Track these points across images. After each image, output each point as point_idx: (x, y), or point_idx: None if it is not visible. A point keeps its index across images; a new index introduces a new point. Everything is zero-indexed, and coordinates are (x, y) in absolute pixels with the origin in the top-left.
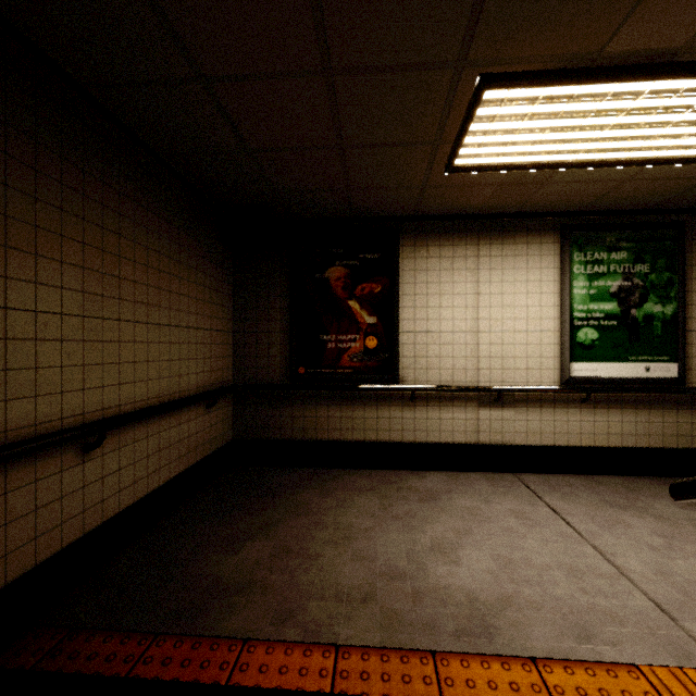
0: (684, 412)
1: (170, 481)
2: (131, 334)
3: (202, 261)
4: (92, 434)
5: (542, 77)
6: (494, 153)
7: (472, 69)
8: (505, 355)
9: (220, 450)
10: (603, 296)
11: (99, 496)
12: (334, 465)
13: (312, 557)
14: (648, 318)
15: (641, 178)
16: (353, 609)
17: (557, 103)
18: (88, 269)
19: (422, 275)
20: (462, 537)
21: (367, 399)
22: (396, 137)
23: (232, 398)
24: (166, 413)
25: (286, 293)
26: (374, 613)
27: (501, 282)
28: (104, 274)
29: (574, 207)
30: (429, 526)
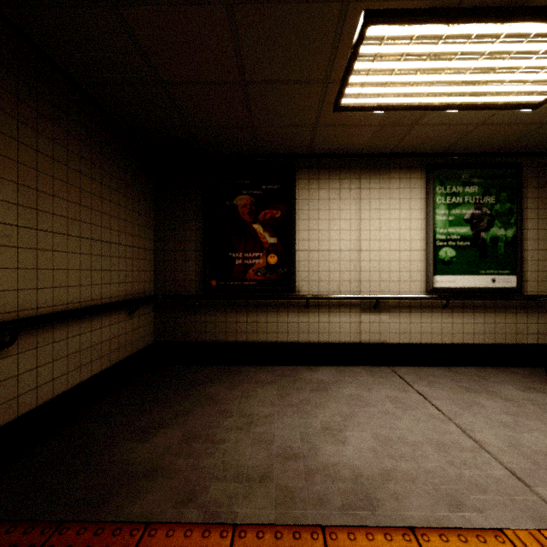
0: (521, 315)
1: (91, 378)
2: (49, 243)
3: (124, 186)
4: (3, 333)
5: (417, 15)
6: (374, 93)
7: (357, 3)
8: (381, 269)
9: (142, 351)
10: (459, 222)
11: (14, 392)
12: (241, 363)
13: (217, 442)
14: (494, 239)
15: (490, 123)
16: (252, 488)
17: (429, 44)
18: (1, 177)
19: (314, 203)
20: (348, 420)
21: (268, 307)
22: (291, 74)
23: (153, 307)
24: (88, 317)
25: (200, 217)
26: (270, 492)
27: (379, 209)
28: (20, 185)
29: (437, 149)
30: (319, 412)
